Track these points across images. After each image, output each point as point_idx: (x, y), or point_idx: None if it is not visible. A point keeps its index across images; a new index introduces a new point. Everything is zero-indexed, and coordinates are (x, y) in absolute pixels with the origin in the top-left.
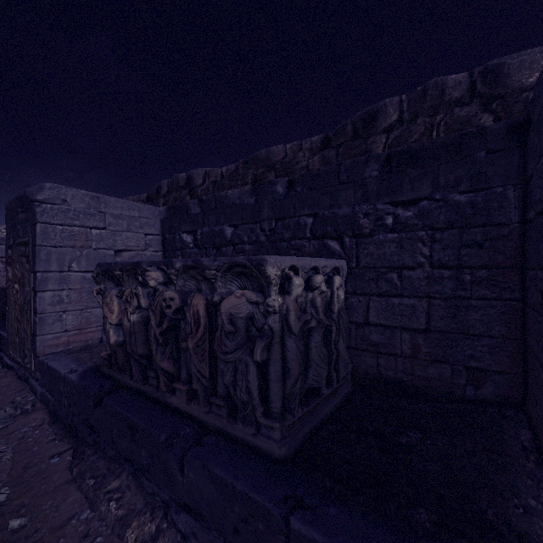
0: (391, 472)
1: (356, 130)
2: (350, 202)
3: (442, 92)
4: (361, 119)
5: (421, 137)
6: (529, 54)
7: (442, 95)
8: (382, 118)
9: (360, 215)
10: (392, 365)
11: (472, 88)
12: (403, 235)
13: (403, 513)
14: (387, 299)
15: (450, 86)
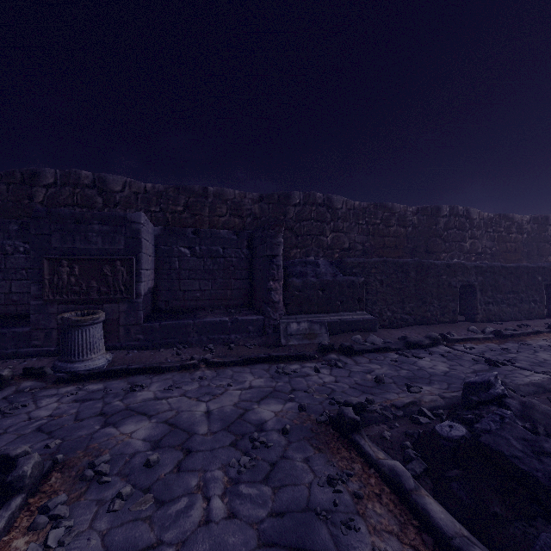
0: (5, 326)
1: (24, 178)
2: (2, 238)
3: (79, 178)
4: (27, 173)
5: (68, 198)
6: (117, 177)
7: (79, 179)
8: (43, 178)
9: (6, 245)
10: (24, 308)
11: (94, 182)
12: (28, 255)
13: (3, 326)
14: (21, 281)
15: (83, 177)
